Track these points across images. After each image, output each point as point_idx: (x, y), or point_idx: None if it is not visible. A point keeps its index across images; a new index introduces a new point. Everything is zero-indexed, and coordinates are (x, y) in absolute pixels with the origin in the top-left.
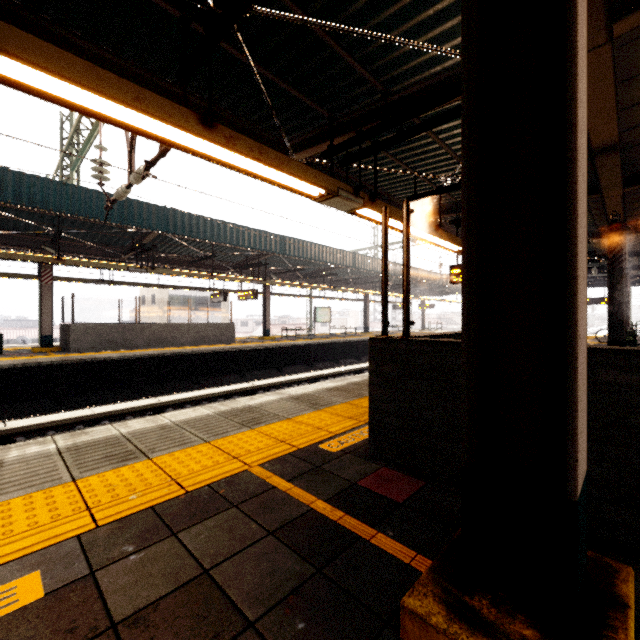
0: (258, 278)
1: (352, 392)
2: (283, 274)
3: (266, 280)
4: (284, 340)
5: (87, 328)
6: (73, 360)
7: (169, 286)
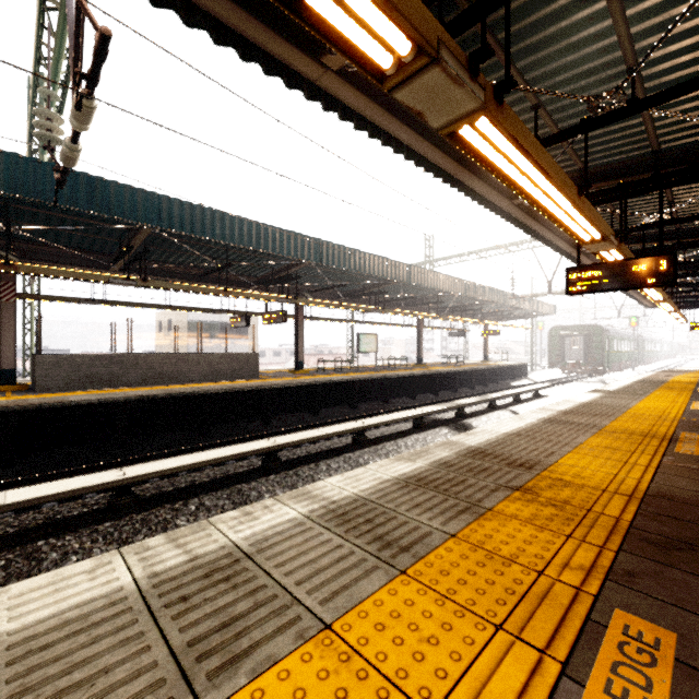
0: (287, 295)
1: (452, 493)
2: (319, 293)
3: (297, 298)
4: (320, 374)
5: (59, 360)
6: (23, 405)
7: (178, 307)
